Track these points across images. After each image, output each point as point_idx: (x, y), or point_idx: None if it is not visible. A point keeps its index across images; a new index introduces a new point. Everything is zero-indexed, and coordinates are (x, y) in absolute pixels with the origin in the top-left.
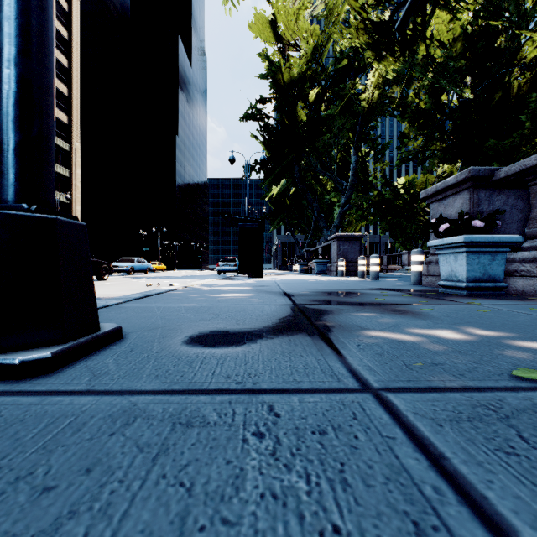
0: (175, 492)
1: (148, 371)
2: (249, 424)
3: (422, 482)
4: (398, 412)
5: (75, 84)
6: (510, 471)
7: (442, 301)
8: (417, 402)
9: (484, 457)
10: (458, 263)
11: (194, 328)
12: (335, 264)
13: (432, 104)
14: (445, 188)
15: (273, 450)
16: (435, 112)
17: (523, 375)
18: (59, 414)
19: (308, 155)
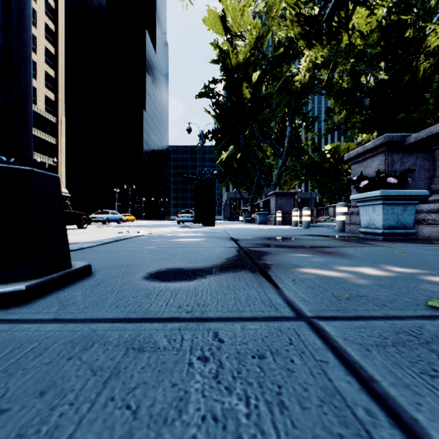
0: (121, 414)
1: (110, 302)
2: (195, 349)
3: (355, 405)
4: (330, 338)
5: (61, 68)
6: (436, 394)
7: (363, 244)
8: (346, 329)
9: (411, 380)
10: (376, 213)
11: (153, 266)
12: (273, 215)
13: (353, 84)
14: (364, 151)
15: (215, 374)
16: (355, 91)
17: (438, 305)
18: (25, 340)
19: (251, 126)
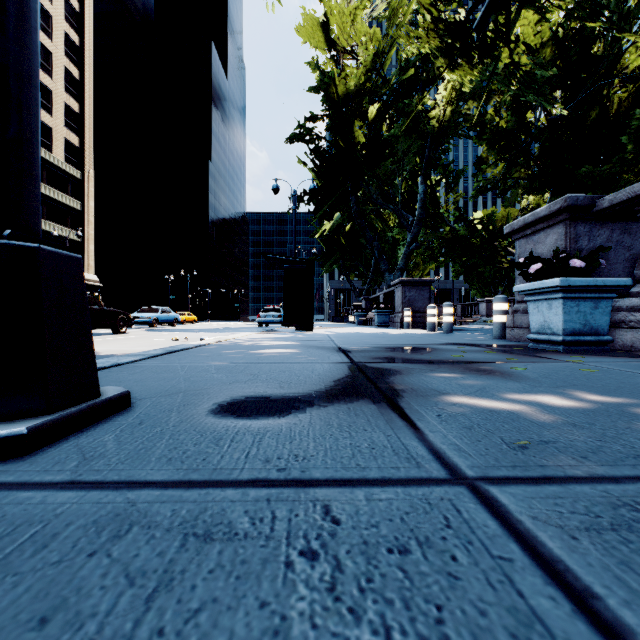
0: None
1: (158, 452)
2: (295, 537)
3: None
4: (509, 515)
5: (88, 99)
6: None
7: (535, 359)
8: (532, 499)
9: None
10: (553, 312)
11: (225, 393)
12: (399, 315)
13: (515, 123)
14: (534, 221)
15: (331, 583)
16: (518, 133)
17: None
18: (21, 520)
19: (367, 184)
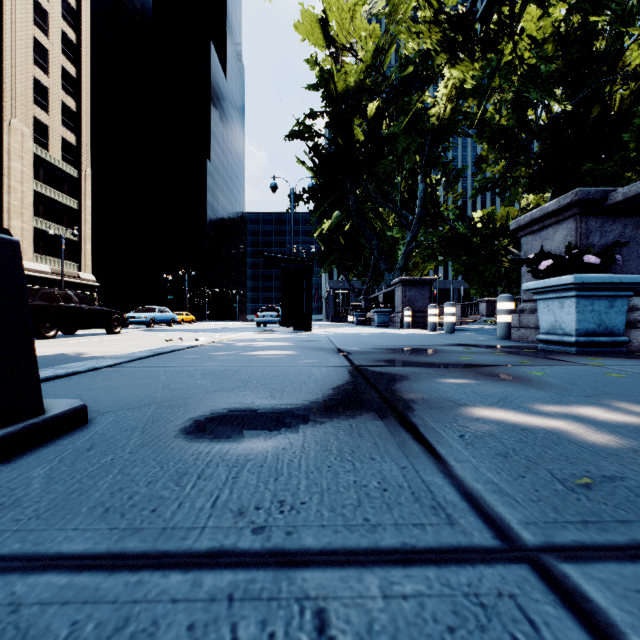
0: None
1: (95, 497)
2: None
3: None
4: (619, 636)
5: (85, 97)
6: None
7: (550, 361)
8: None
9: None
10: (565, 312)
11: (206, 404)
12: (399, 314)
13: (516, 121)
14: (542, 216)
15: None
16: (519, 131)
17: None
18: None
19: (366, 183)
